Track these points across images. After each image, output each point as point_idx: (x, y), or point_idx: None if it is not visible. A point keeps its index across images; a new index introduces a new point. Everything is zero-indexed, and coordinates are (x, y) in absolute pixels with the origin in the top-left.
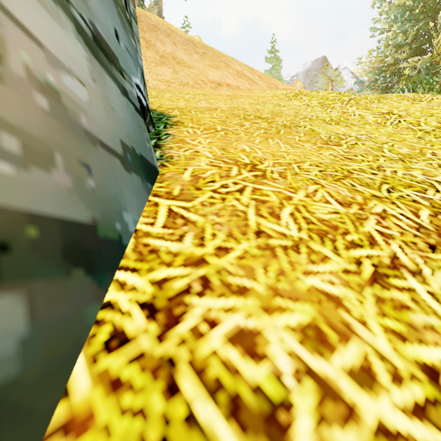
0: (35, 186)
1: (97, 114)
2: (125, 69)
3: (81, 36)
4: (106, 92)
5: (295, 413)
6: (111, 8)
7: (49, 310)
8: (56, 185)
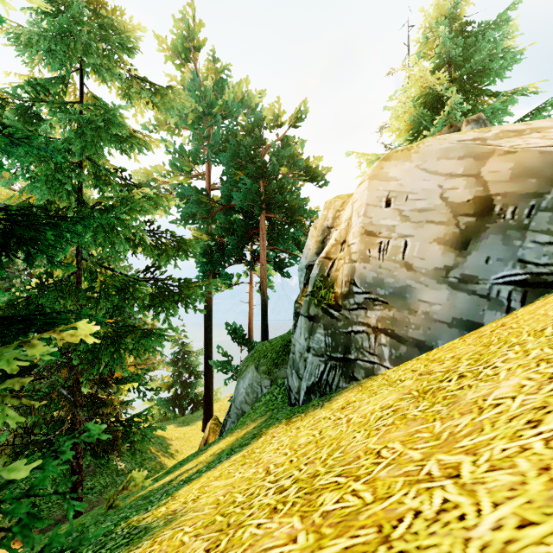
0: (414, 333)
1: (443, 312)
2: (484, 277)
3: (450, 286)
4: (454, 301)
5: (396, 372)
6: (492, 244)
7: (409, 351)
8: (418, 333)
